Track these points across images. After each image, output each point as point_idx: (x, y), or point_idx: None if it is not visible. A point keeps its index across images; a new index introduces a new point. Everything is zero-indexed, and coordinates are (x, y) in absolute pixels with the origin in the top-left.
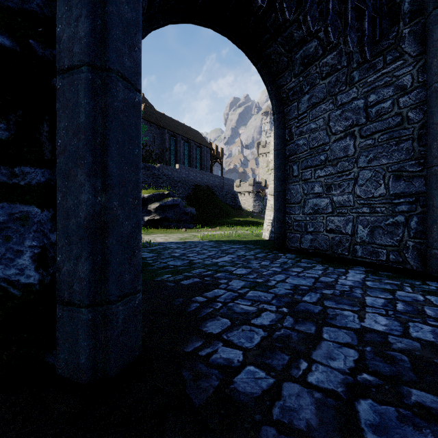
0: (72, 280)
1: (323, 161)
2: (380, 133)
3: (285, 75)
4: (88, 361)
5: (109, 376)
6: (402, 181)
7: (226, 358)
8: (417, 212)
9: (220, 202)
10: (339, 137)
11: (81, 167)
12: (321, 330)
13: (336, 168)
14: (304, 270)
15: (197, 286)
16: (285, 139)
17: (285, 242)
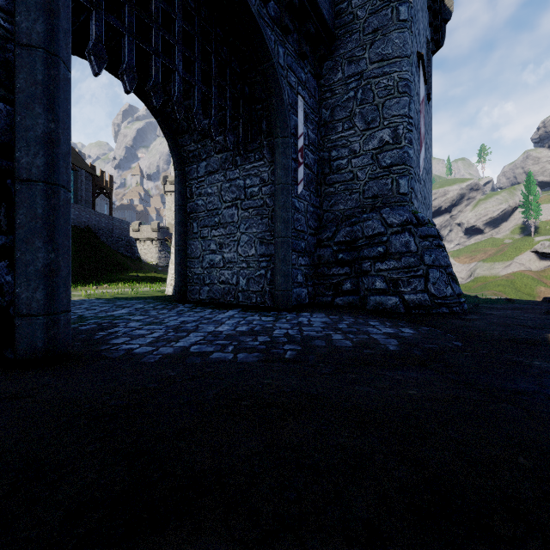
0: (30, 302)
1: (217, 223)
2: (253, 209)
3: (186, 137)
4: (44, 345)
5: (57, 354)
6: (264, 245)
7: (129, 347)
8: (270, 267)
9: (109, 252)
10: (228, 205)
11: (38, 238)
12: (190, 334)
13: (226, 230)
14: (196, 313)
15: (97, 328)
16: (186, 197)
17: (186, 295)
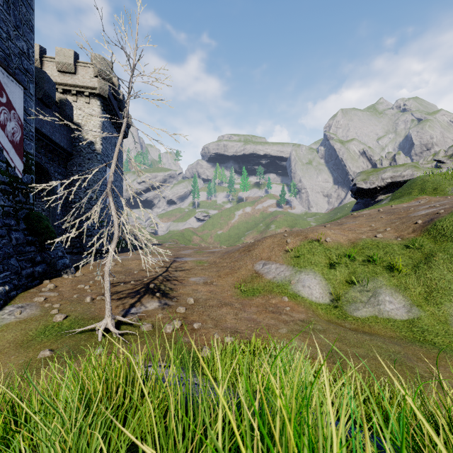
0: None
1: None
2: None
3: None
4: None
5: None
6: None
7: None
8: None
9: None
10: None
11: None
12: None
13: None
14: None
15: None
16: None
17: None
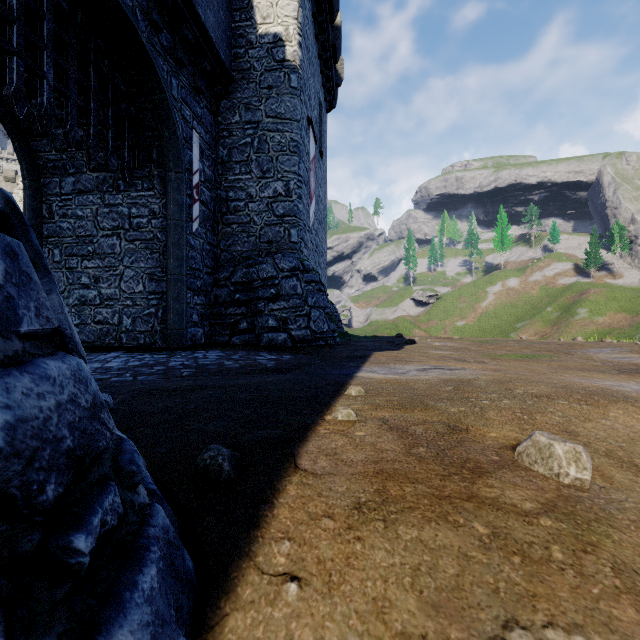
0: None
1: (91, 253)
2: (140, 242)
3: (43, 142)
4: None
5: None
6: (154, 282)
7: None
8: (162, 306)
9: None
10: (108, 234)
11: None
12: None
13: (104, 262)
14: None
15: None
16: (42, 215)
17: None
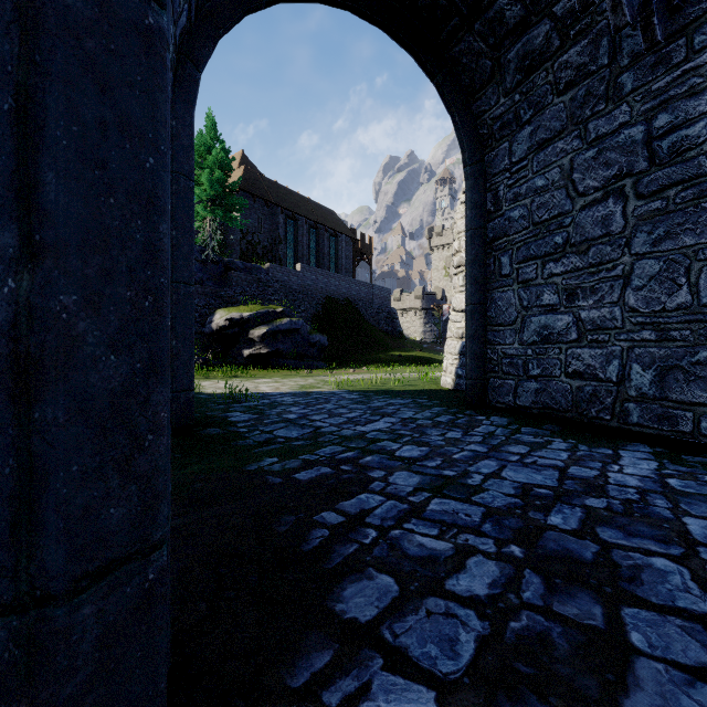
0: None
1: (560, 247)
2: (680, 187)
3: (487, 93)
4: None
5: None
6: None
7: None
8: None
9: (368, 326)
10: (593, 199)
11: None
12: (620, 617)
13: (586, 257)
14: (533, 451)
15: (326, 485)
16: (485, 211)
17: (485, 395)
